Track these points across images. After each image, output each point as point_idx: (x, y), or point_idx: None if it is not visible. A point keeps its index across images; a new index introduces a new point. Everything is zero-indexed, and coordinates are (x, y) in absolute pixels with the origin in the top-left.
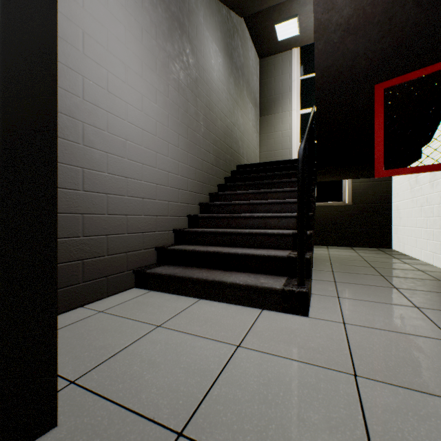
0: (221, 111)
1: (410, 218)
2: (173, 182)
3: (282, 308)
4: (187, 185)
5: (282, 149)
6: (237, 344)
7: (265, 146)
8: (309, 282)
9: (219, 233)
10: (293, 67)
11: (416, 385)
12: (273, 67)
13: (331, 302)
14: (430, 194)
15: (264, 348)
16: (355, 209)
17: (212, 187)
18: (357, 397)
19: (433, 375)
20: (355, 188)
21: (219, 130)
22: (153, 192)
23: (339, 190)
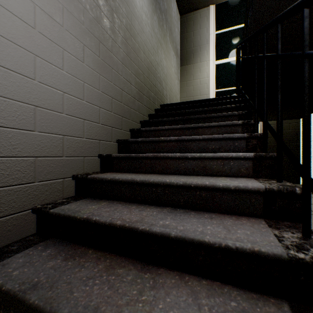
0: (144, 44)
1: None
2: (73, 109)
3: None
4: (99, 115)
5: (200, 95)
6: None
7: (185, 92)
8: None
9: (137, 184)
10: (210, 22)
11: None
12: (192, 23)
13: None
14: None
15: None
16: None
17: (134, 122)
18: None
19: None
20: None
21: (142, 63)
22: (26, 118)
23: None
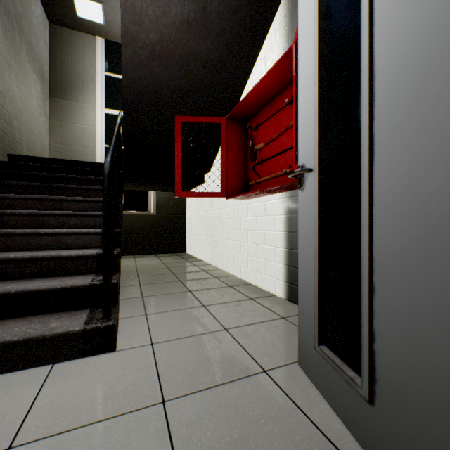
0: None
1: (198, 228)
2: None
3: (83, 352)
4: None
5: (84, 147)
6: (6, 447)
7: (59, 137)
8: (117, 310)
9: None
10: (97, 57)
11: (207, 383)
12: (71, 44)
13: (139, 322)
14: (210, 211)
15: (57, 426)
16: (159, 219)
17: None
18: (166, 427)
19: (216, 367)
20: (159, 200)
21: None
22: None
23: (145, 200)
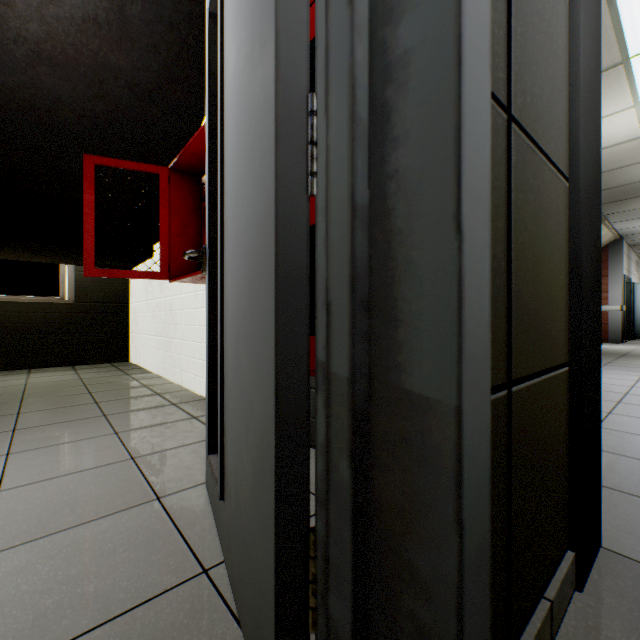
0: None
1: (146, 324)
2: None
3: None
4: None
5: None
6: None
7: None
8: None
9: None
10: None
11: (66, 524)
12: None
13: None
14: (161, 299)
15: None
16: (81, 309)
17: None
18: None
19: (91, 504)
20: (81, 279)
21: None
22: None
23: (55, 279)
